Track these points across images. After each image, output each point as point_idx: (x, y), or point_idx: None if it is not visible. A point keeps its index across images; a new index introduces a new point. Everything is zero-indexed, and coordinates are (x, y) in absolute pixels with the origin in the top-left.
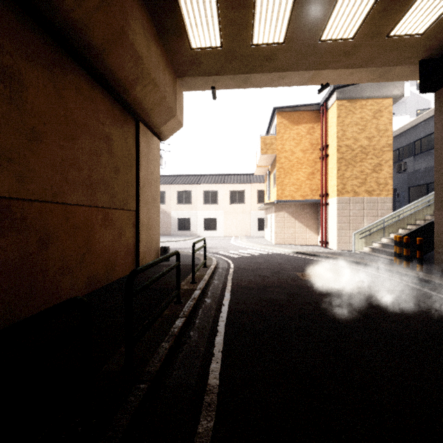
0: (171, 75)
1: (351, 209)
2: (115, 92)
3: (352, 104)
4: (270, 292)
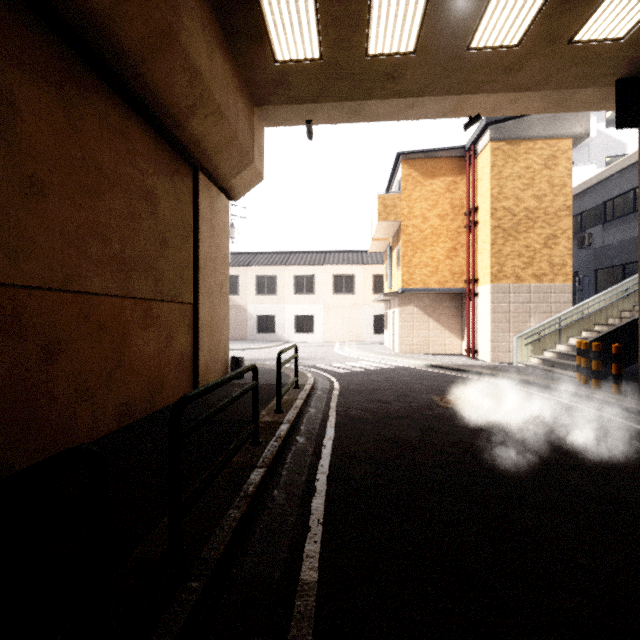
0: (246, 102)
1: (512, 302)
2: (161, 125)
3: (513, 147)
4: (395, 426)
